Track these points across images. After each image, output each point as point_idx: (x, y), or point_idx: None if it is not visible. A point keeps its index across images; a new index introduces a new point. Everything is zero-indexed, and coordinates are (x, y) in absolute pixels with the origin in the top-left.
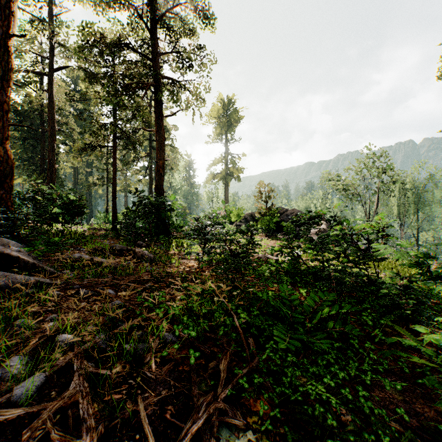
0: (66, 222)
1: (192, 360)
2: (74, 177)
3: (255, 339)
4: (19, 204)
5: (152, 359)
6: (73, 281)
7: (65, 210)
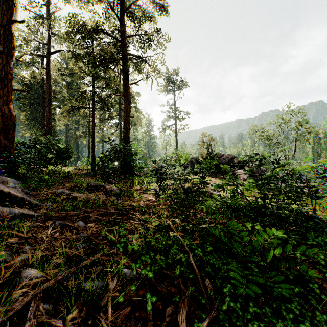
0: (57, 164)
1: (149, 307)
2: (66, 132)
3: (209, 277)
4: (23, 150)
5: (109, 301)
6: (51, 213)
7: (56, 155)
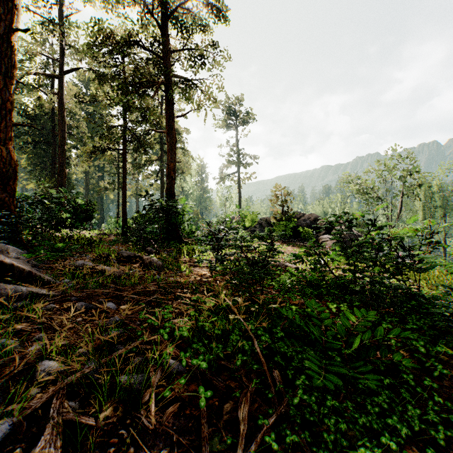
0: (74, 227)
1: (202, 402)
2: (86, 182)
3: (280, 369)
4: (27, 208)
5: (152, 398)
6: (71, 292)
7: (73, 215)
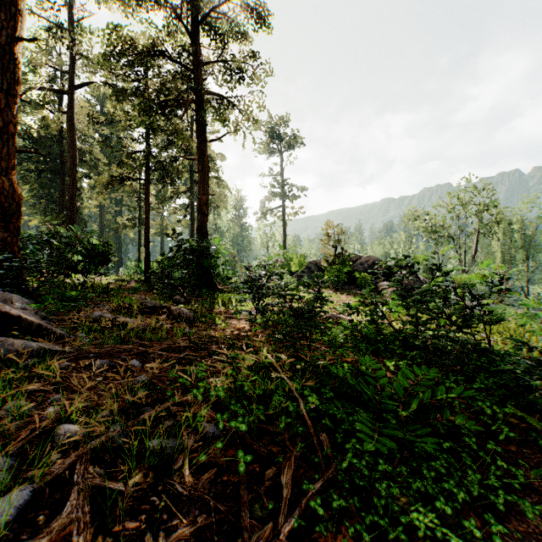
0: (88, 271)
1: (241, 468)
2: (100, 218)
3: (328, 433)
4: (31, 249)
5: (185, 463)
6: (88, 348)
7: (86, 258)
